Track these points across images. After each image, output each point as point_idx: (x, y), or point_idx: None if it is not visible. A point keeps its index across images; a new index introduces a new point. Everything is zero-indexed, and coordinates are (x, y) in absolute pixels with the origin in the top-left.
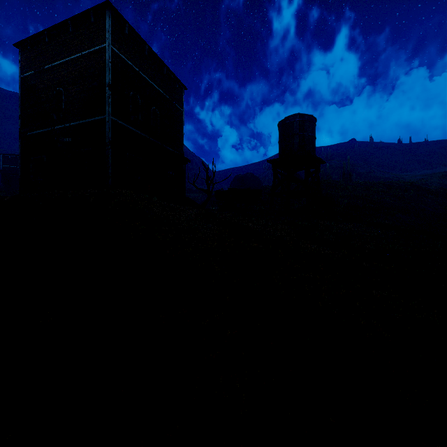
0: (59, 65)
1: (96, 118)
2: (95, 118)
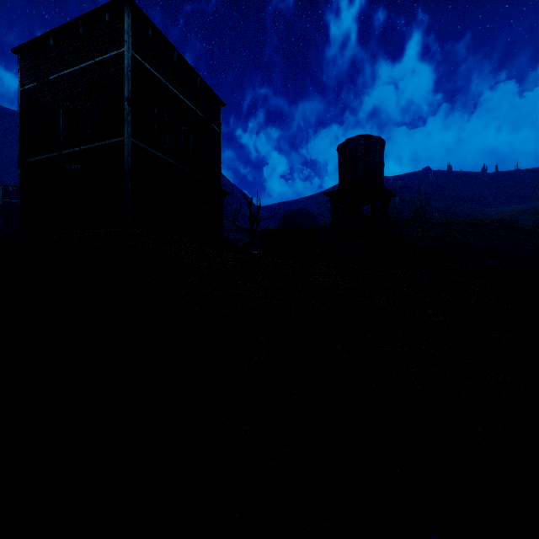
0: (67, 75)
1: (113, 140)
2: (111, 140)
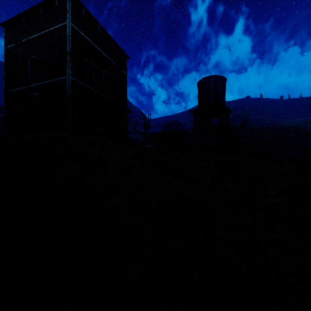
0: (33, 39)
1: (60, 78)
2: (59, 78)
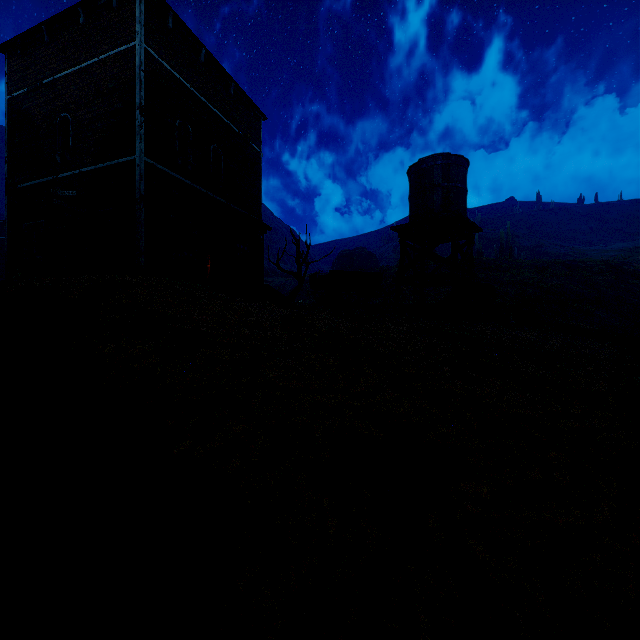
0: (65, 77)
1: (121, 160)
2: (119, 160)
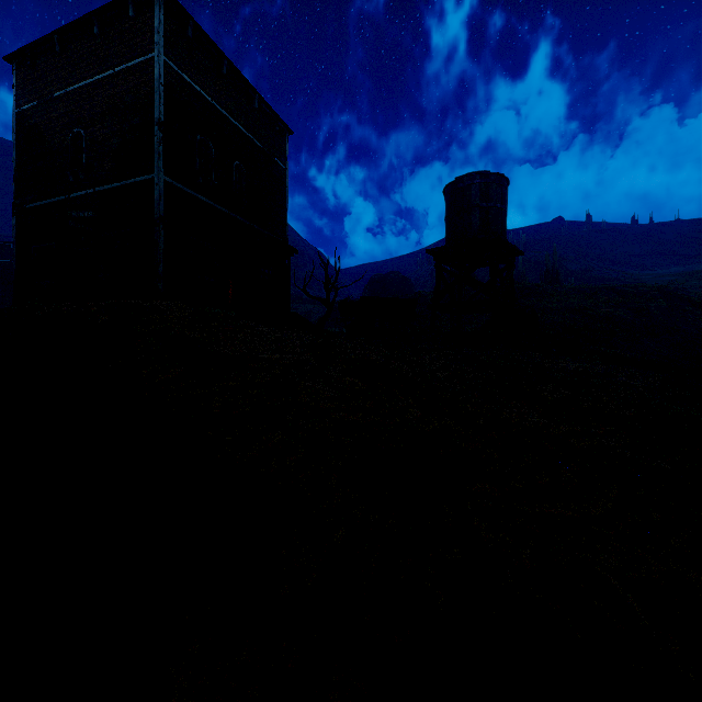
0: (78, 90)
1: (138, 178)
2: (136, 179)
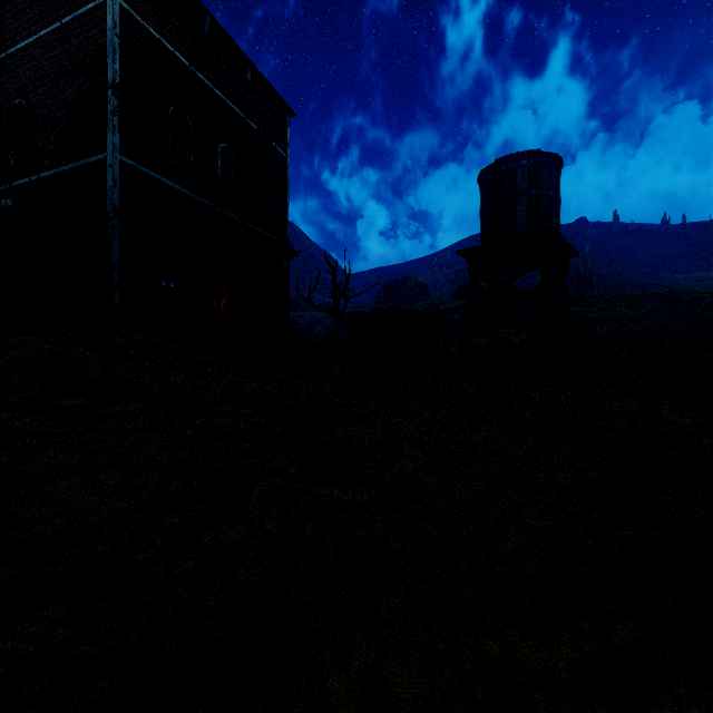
0: (20, 52)
1: (89, 159)
2: (86, 159)
